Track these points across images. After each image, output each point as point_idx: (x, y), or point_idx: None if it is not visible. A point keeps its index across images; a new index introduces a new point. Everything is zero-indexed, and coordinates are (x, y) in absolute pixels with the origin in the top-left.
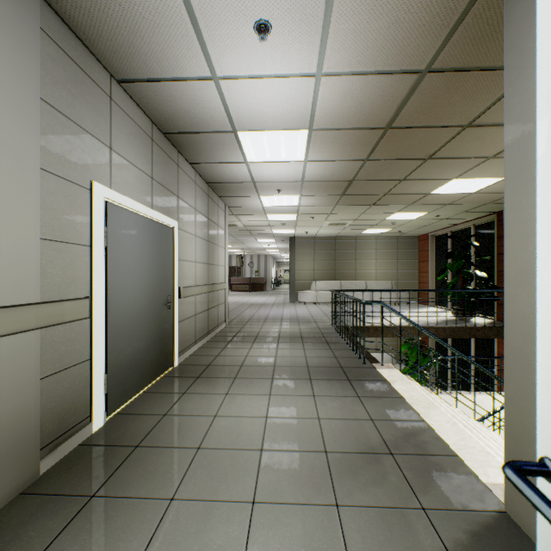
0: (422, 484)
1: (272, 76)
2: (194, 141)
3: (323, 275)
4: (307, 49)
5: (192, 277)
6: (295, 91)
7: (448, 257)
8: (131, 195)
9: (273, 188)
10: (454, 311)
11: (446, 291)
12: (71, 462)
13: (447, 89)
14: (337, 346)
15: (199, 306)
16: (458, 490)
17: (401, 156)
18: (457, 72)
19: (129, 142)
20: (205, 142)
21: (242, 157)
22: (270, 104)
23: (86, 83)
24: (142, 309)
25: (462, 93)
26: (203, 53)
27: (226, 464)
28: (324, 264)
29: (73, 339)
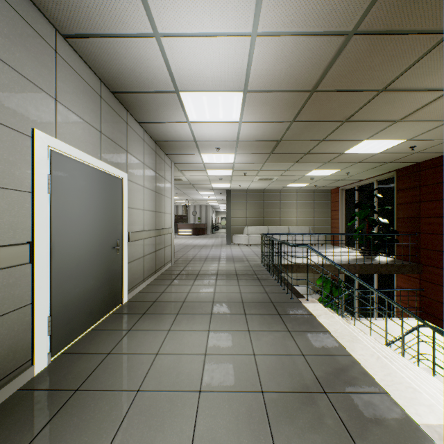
0: (358, 427)
1: (210, 34)
2: (140, 101)
3: (253, 222)
4: (244, 5)
5: (140, 223)
6: (232, 51)
7: (356, 207)
8: (78, 145)
9: (212, 146)
10: (361, 251)
11: (356, 235)
12: (5, 411)
13: (369, 52)
14: (267, 282)
15: (147, 249)
16: (395, 434)
17: (323, 118)
18: (380, 35)
19: (76, 96)
20: (151, 102)
21: (184, 117)
22: (209, 64)
23: (27, 32)
24: (90, 253)
25: (382, 57)
26: (144, 7)
27: (164, 409)
28: (254, 213)
29: (11, 285)
